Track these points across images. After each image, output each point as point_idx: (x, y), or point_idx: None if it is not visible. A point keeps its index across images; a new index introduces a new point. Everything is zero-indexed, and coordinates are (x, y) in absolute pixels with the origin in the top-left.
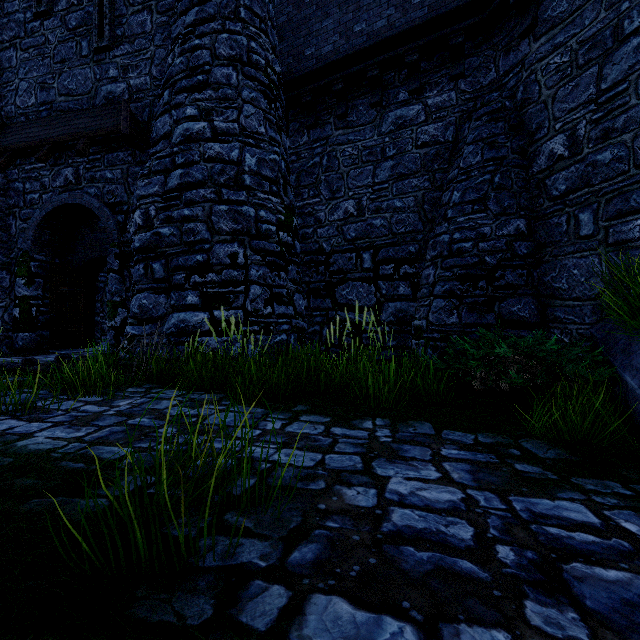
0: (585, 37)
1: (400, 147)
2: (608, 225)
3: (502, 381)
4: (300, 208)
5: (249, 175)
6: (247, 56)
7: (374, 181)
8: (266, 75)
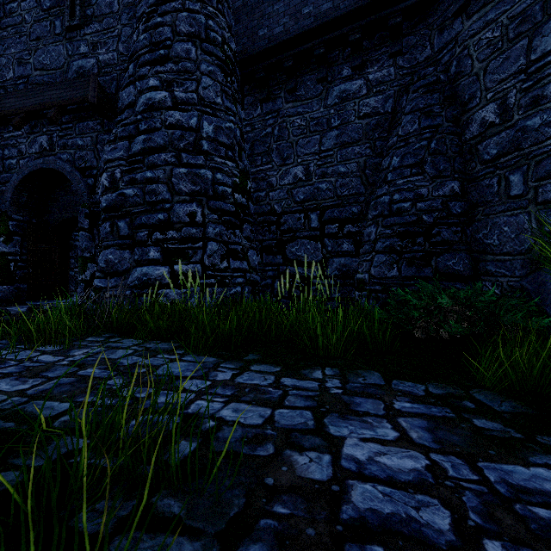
0: (515, 13)
1: (344, 118)
2: (537, 185)
3: (443, 330)
4: (254, 174)
5: (207, 141)
6: (205, 33)
7: (320, 149)
8: (223, 51)
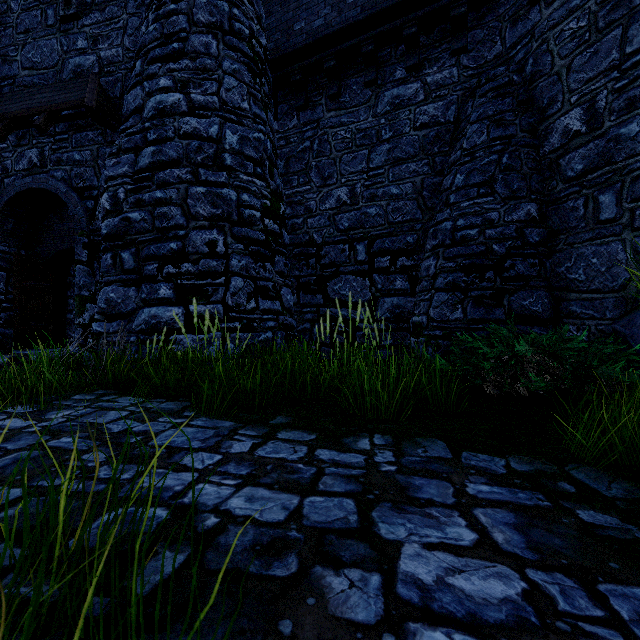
0: None
1: (397, 129)
2: (634, 207)
3: (521, 385)
4: (289, 197)
5: (230, 154)
6: (229, 24)
7: (369, 166)
8: (250, 46)
